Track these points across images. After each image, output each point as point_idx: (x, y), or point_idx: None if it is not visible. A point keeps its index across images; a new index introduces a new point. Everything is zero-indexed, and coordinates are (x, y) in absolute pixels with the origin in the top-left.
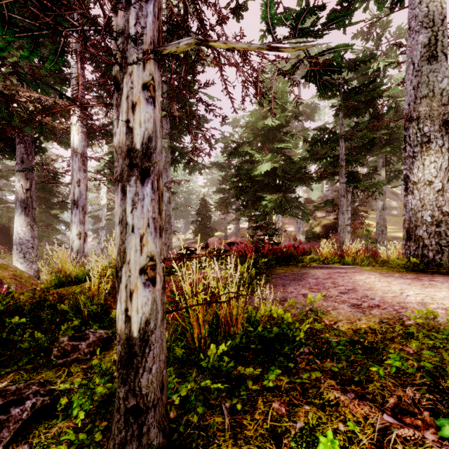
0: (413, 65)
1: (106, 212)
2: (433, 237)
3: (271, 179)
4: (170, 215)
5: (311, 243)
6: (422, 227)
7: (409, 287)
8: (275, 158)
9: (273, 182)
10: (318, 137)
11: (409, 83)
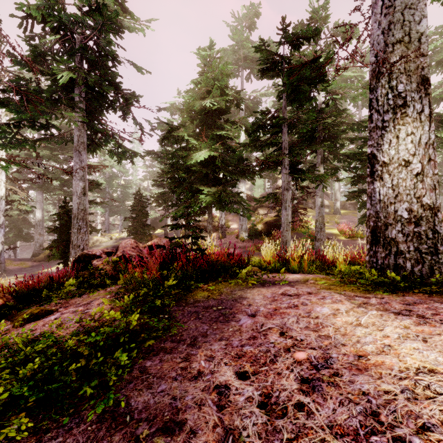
0: (382, 0)
1: (6, 206)
2: (412, 240)
3: (210, 170)
4: (84, 209)
5: (254, 240)
6: (396, 226)
7: (440, 360)
8: (213, 145)
9: (213, 174)
10: (259, 122)
11: (376, 25)
